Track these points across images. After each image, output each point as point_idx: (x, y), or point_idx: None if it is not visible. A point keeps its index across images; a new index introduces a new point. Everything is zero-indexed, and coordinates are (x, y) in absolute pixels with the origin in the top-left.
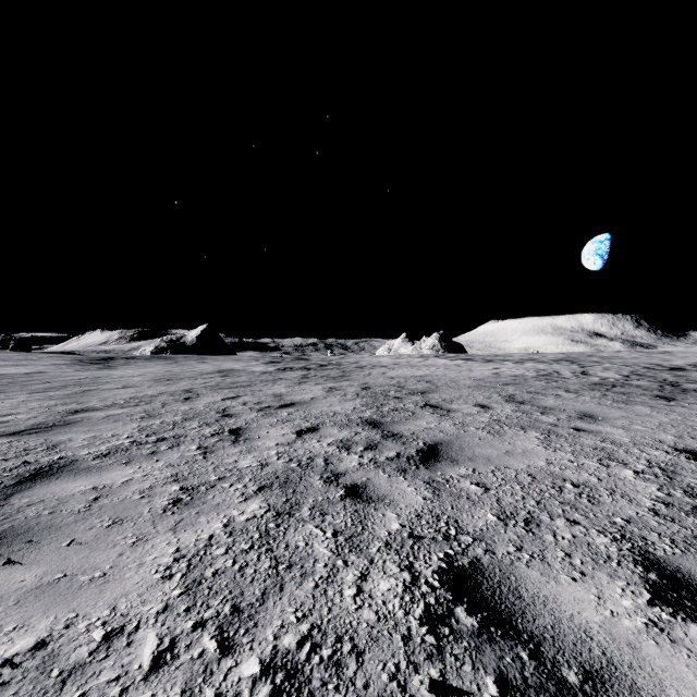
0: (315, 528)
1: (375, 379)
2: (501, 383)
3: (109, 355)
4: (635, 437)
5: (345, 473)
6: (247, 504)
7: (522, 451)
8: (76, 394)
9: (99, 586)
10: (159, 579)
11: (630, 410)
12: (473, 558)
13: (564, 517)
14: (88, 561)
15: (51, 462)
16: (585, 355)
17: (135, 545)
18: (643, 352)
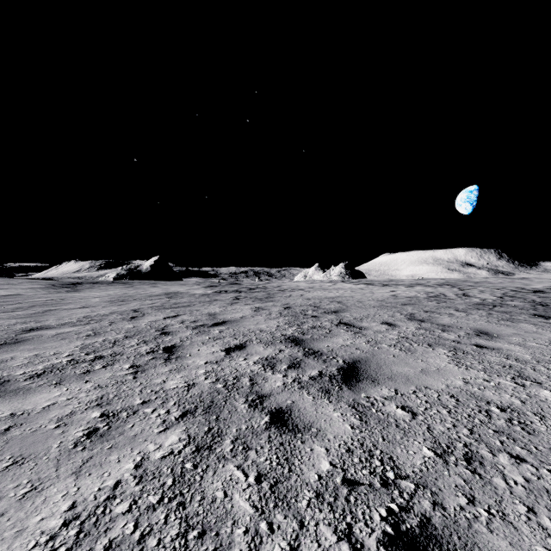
0: (236, 470)
1: (294, 300)
2: (400, 304)
3: (78, 280)
4: (535, 354)
5: (270, 395)
6: (166, 436)
7: (436, 369)
8: (38, 314)
9: None
10: None
11: (517, 327)
12: (421, 516)
13: (506, 452)
14: None
15: None
16: (461, 280)
17: (25, 497)
18: (506, 278)
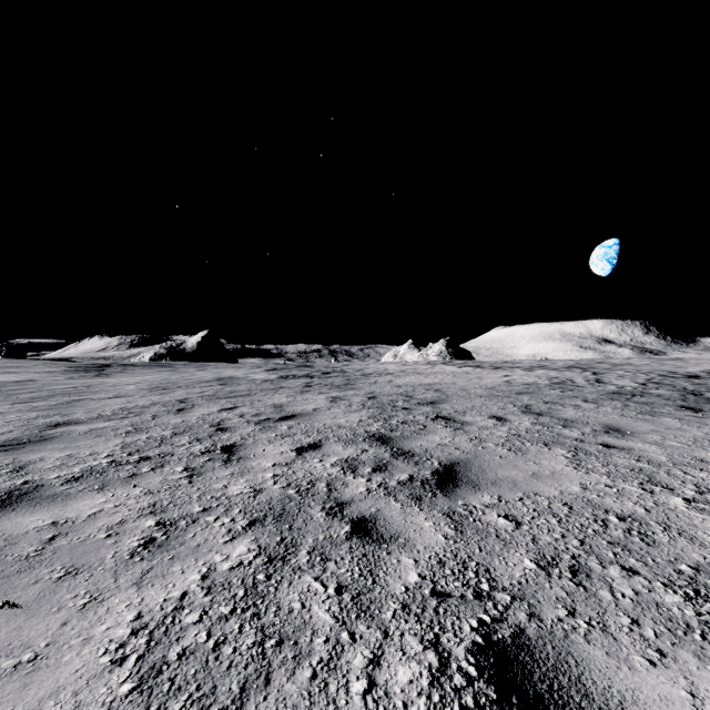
0: (314, 581)
1: (381, 388)
2: (514, 392)
3: (106, 362)
4: (672, 455)
5: (351, 502)
6: (233, 546)
7: (550, 473)
8: (62, 405)
9: (24, 677)
10: (106, 665)
11: (657, 422)
12: (515, 627)
13: (618, 564)
14: (20, 634)
15: (12, 488)
16: (595, 362)
17: (86, 608)
18: (654, 359)
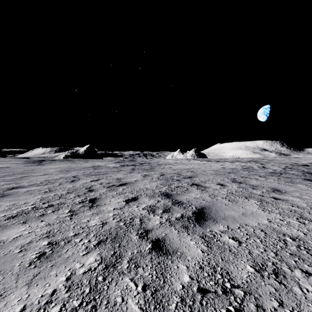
0: (130, 281)
1: (166, 170)
2: (227, 172)
3: (43, 159)
4: (308, 203)
5: (152, 229)
6: (87, 257)
7: (251, 213)
8: (18, 178)
9: None
10: None
11: (296, 186)
12: None
13: (299, 268)
14: None
15: None
16: (260, 159)
17: None
18: (286, 157)
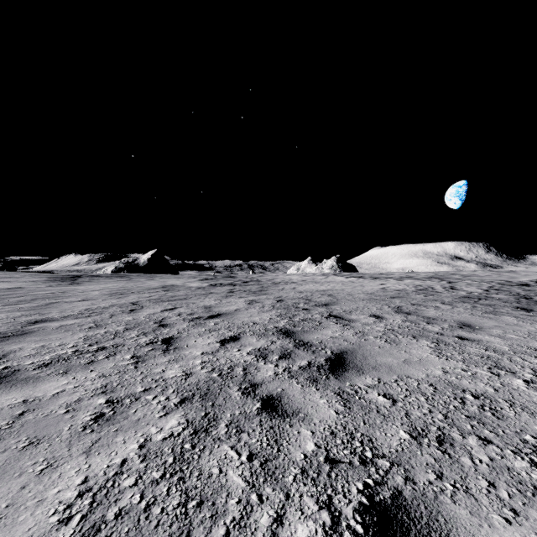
0: (230, 450)
1: (287, 293)
2: (389, 297)
3: (78, 274)
4: (512, 345)
5: (262, 383)
6: (166, 420)
7: (418, 359)
8: (41, 306)
9: None
10: (54, 524)
11: (499, 319)
12: (394, 489)
13: (475, 435)
14: None
15: None
16: (449, 274)
17: (42, 473)
18: (493, 271)
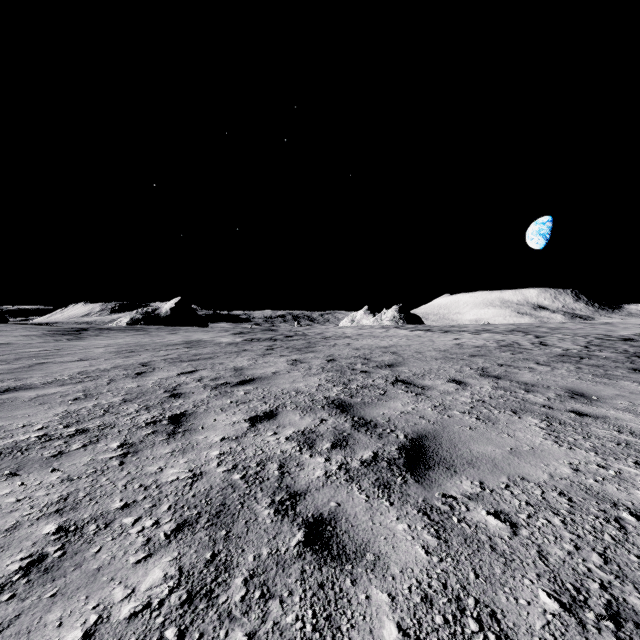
0: None
1: (340, 350)
2: (467, 355)
3: (84, 326)
4: None
5: (306, 492)
6: (146, 570)
7: (530, 448)
8: (23, 369)
9: None
10: None
11: (618, 386)
12: None
13: None
14: None
15: None
16: (534, 326)
17: None
18: (586, 323)
